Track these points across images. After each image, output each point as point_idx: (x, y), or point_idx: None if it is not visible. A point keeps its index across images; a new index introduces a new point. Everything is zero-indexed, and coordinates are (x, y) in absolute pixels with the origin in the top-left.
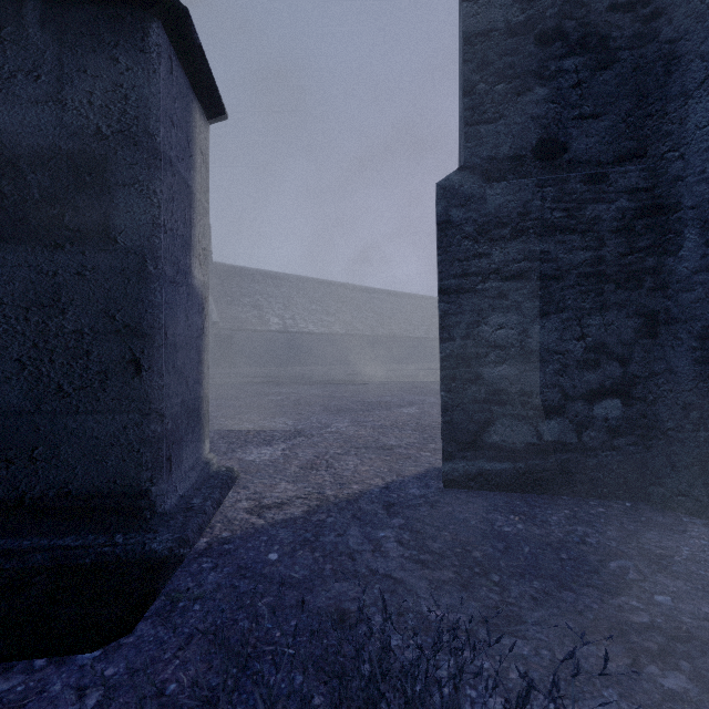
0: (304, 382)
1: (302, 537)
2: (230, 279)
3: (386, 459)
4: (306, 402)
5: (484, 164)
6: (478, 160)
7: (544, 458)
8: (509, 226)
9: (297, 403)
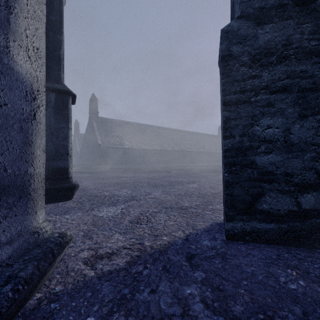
0: (139, 171)
1: (121, 294)
2: (107, 124)
3: (184, 216)
4: (139, 181)
5: (256, 12)
6: (251, 10)
7: (302, 221)
8: (275, 54)
9: (134, 181)
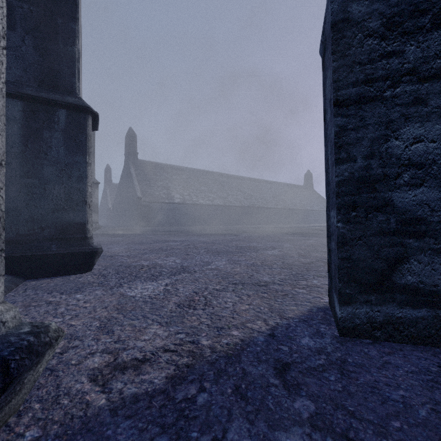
0: (194, 234)
1: None
2: (149, 170)
3: (263, 296)
4: (194, 246)
5: None
6: None
7: None
8: (428, 13)
9: (187, 247)
